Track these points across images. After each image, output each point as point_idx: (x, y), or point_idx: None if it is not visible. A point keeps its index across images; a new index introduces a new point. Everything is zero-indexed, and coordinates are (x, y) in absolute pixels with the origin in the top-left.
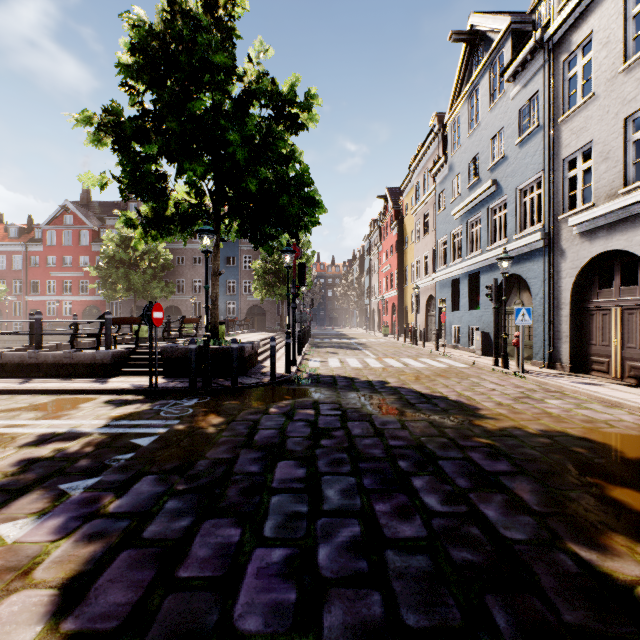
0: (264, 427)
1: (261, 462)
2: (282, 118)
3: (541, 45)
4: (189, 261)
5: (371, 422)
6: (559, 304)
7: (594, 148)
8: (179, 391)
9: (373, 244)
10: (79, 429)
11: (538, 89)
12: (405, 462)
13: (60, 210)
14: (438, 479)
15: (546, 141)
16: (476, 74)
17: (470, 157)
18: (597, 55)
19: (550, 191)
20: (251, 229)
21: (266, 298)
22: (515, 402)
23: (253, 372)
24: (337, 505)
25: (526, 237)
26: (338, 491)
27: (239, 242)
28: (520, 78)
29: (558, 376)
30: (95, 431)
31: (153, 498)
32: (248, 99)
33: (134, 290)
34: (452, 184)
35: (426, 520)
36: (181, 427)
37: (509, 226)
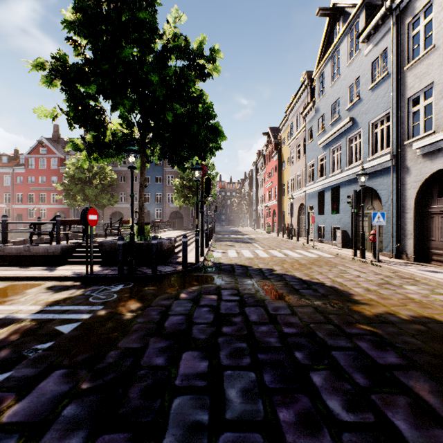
0: (174, 313)
1: (167, 353)
2: (193, 68)
3: (390, 12)
4: (129, 179)
5: (265, 308)
6: (405, 209)
7: (435, 88)
8: (109, 278)
9: (259, 168)
10: (15, 315)
11: (387, 46)
12: (300, 353)
13: (37, 143)
14: (335, 375)
15: (394, 85)
16: (337, 39)
17: (332, 101)
18: (437, 15)
19: (397, 123)
20: (169, 152)
21: (183, 206)
22: (380, 288)
23: (170, 261)
24: (239, 412)
25: (378, 158)
26: (240, 391)
27: (164, 166)
28: (372, 39)
29: (406, 265)
30: (28, 317)
31: (53, 401)
32: (167, 53)
33: (89, 200)
34: (318, 122)
35: (335, 436)
36: (103, 313)
37: (363, 151)
